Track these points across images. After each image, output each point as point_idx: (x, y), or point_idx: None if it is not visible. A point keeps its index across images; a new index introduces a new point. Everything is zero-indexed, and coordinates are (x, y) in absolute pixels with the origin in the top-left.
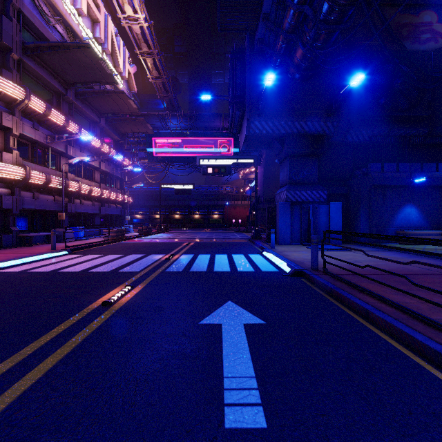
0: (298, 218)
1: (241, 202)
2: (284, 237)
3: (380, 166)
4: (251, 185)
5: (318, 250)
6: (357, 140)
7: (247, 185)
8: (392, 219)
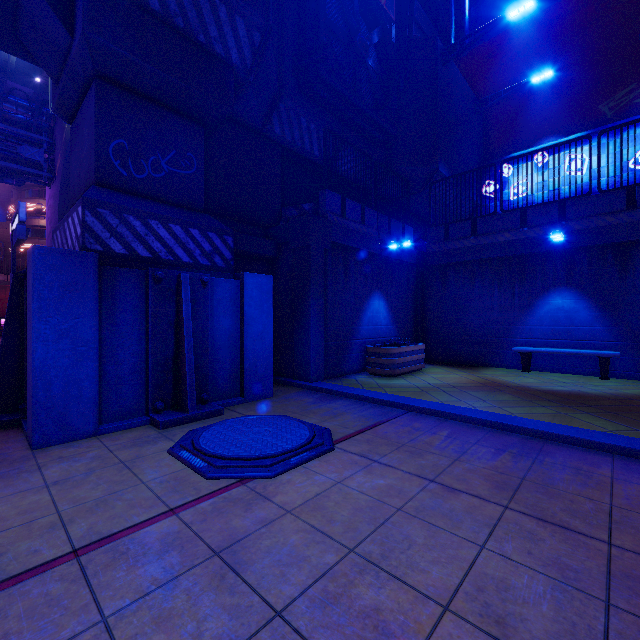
0: (137, 320)
1: (8, 277)
2: (63, 409)
3: (341, 202)
4: (13, 226)
5: (230, 477)
6: (290, 138)
7: (28, 240)
8: (357, 321)
